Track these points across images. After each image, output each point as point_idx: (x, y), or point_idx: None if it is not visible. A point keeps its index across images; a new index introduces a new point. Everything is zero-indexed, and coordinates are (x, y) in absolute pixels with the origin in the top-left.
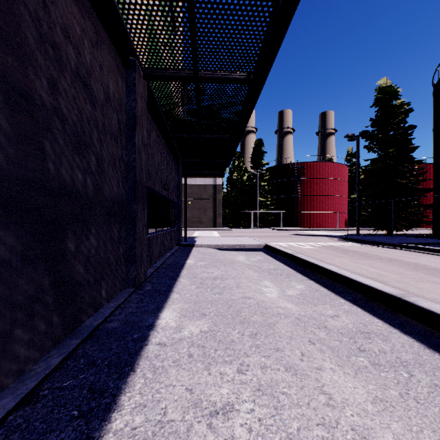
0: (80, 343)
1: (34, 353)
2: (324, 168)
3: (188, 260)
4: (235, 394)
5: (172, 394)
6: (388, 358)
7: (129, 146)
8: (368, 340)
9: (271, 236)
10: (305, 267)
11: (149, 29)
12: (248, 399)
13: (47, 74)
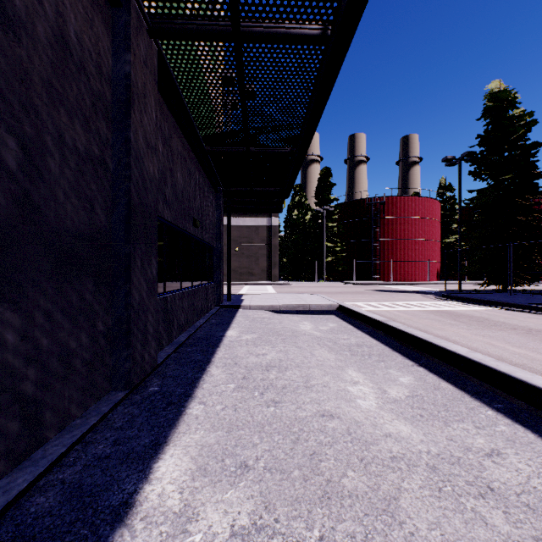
0: None
1: None
2: (410, 205)
3: (228, 331)
4: None
5: None
6: None
7: (118, 143)
8: None
9: (343, 293)
10: (407, 344)
11: None
12: None
13: None
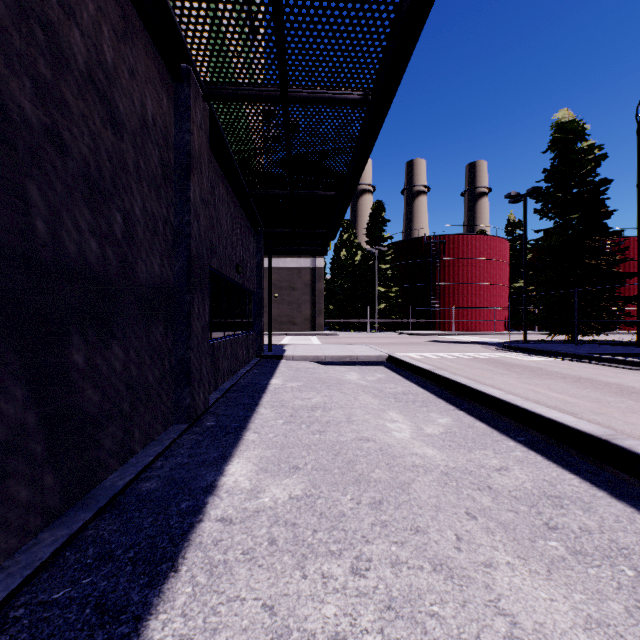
0: (90, 518)
1: (6, 540)
2: (474, 244)
3: (272, 380)
4: (348, 616)
5: (238, 617)
6: (597, 542)
7: (180, 203)
8: (560, 510)
9: (396, 344)
10: (451, 391)
11: (210, 17)
12: (371, 626)
13: (32, 71)
